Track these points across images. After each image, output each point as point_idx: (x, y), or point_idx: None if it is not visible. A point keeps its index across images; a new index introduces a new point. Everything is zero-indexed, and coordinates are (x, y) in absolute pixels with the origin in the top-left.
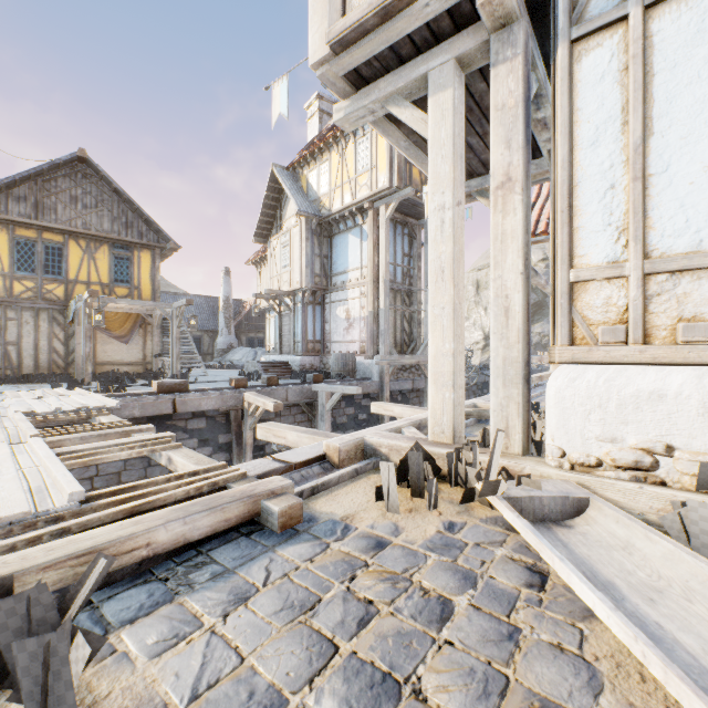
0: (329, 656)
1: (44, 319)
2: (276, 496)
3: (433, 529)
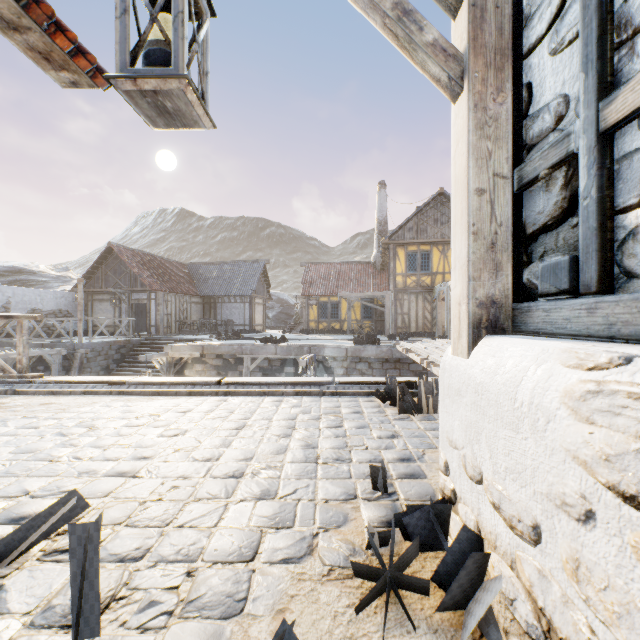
0: None
1: (420, 298)
2: None
3: None
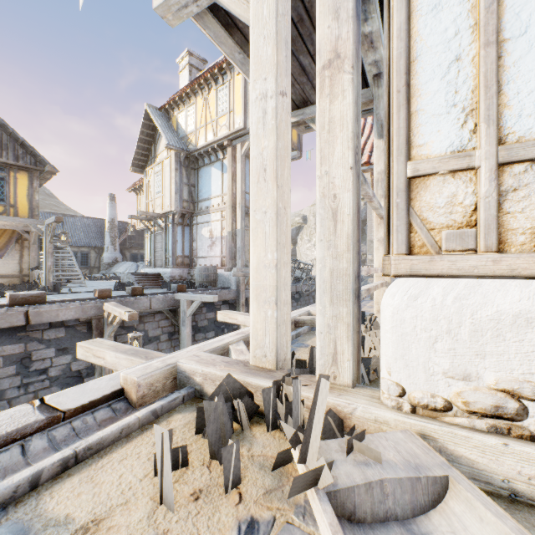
0: None
1: None
2: None
3: None
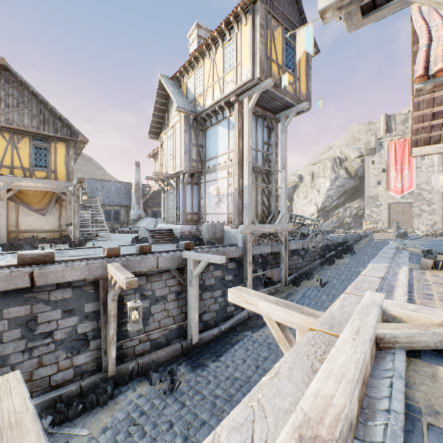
0: None
1: None
2: None
3: None
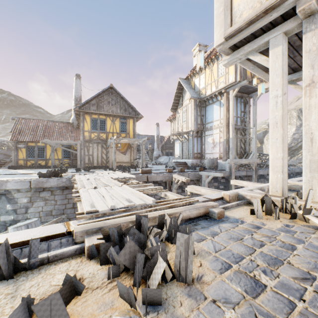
0: (253, 251)
1: (100, 146)
2: (213, 207)
3: (279, 225)
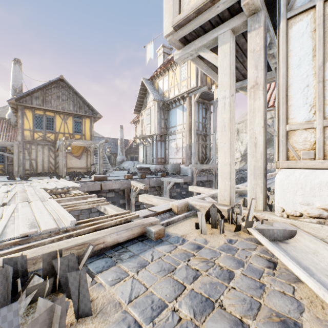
0: (182, 290)
1: (46, 149)
2: (152, 225)
3: (222, 242)
